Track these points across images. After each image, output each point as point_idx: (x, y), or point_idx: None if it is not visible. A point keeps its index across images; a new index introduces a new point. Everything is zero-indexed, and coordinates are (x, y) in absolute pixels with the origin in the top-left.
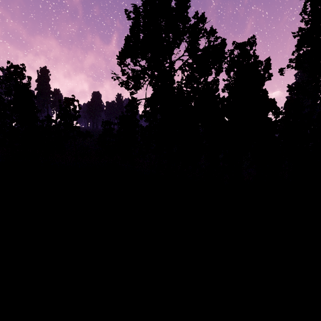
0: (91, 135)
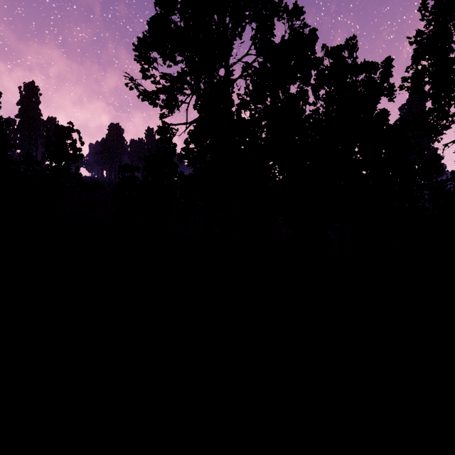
0: (100, 187)
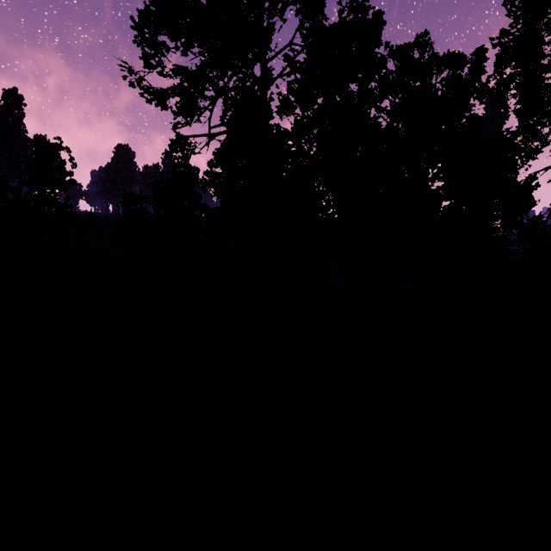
0: (98, 223)
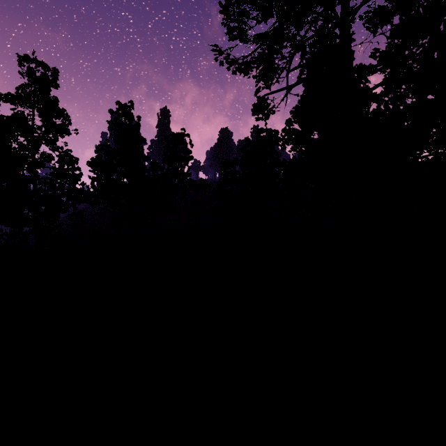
0: (206, 185)
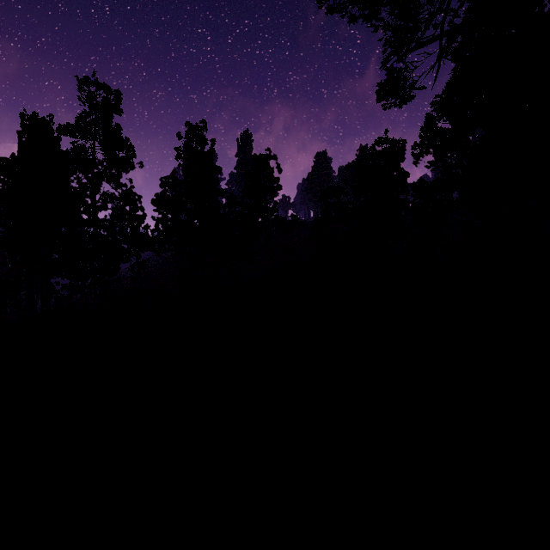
0: (299, 223)
